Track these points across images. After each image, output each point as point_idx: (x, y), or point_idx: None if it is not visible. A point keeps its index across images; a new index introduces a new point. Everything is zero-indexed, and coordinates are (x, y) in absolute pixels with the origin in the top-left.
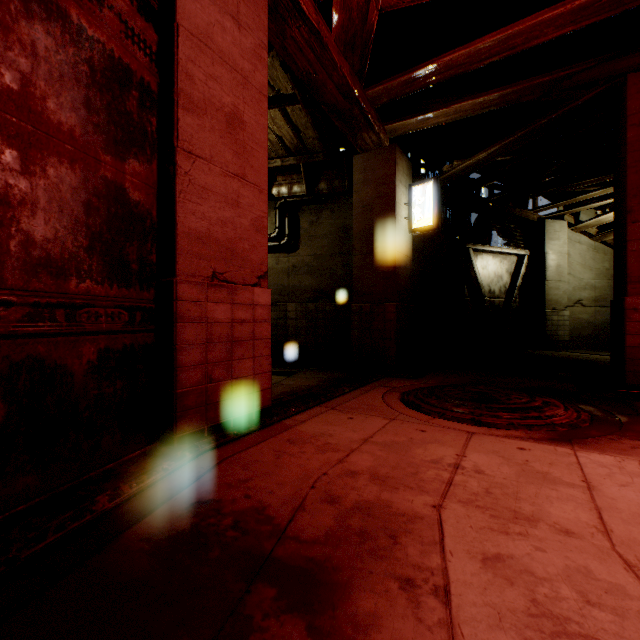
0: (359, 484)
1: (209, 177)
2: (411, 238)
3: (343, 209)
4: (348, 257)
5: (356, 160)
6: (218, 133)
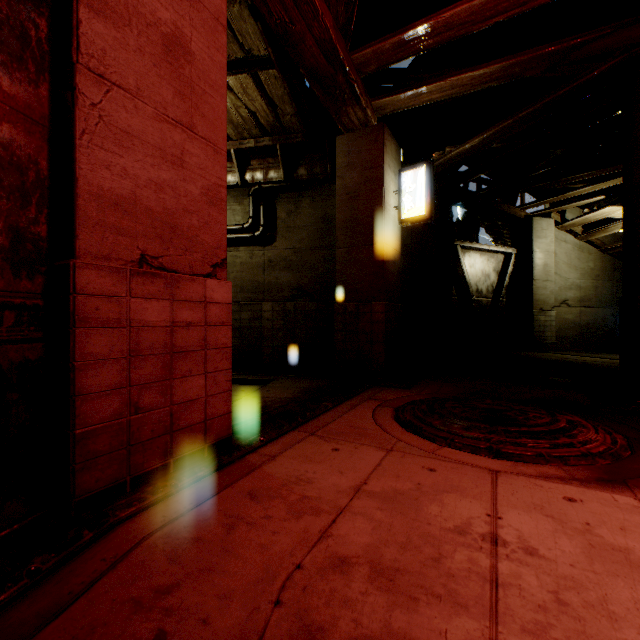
0: (354, 591)
1: (135, 118)
2: (400, 230)
3: (325, 197)
4: (330, 251)
5: (339, 141)
6: (150, 58)
